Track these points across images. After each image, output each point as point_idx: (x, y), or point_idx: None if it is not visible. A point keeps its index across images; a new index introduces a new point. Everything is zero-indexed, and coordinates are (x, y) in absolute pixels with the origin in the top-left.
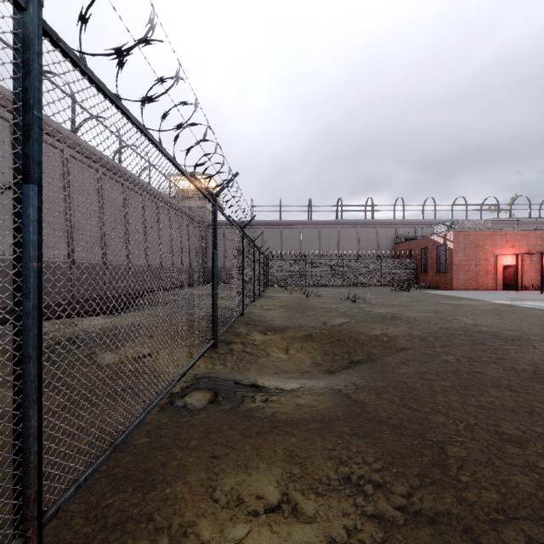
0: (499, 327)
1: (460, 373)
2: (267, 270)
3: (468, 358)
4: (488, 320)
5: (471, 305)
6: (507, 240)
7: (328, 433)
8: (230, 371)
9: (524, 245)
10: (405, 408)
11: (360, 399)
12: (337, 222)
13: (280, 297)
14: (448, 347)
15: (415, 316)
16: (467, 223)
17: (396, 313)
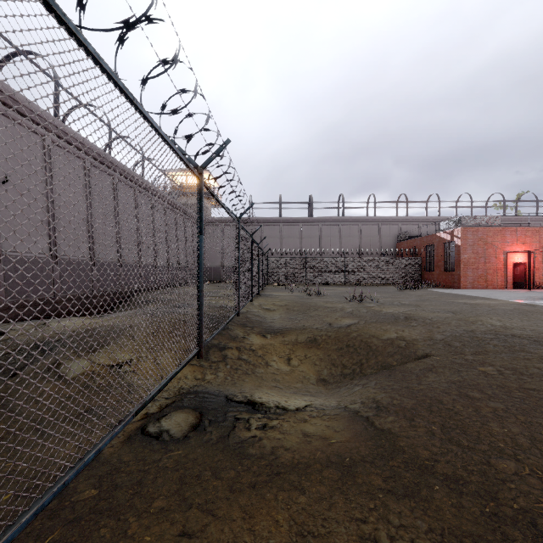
0: (534, 330)
1: (509, 390)
2: (266, 268)
3: (512, 369)
4: (516, 321)
5: (488, 305)
6: (517, 236)
7: (352, 488)
8: (223, 382)
9: (536, 241)
10: (452, 444)
11: (387, 427)
12: (339, 219)
13: (280, 296)
14: (481, 354)
15: (431, 317)
16: (475, 218)
17: (409, 313)
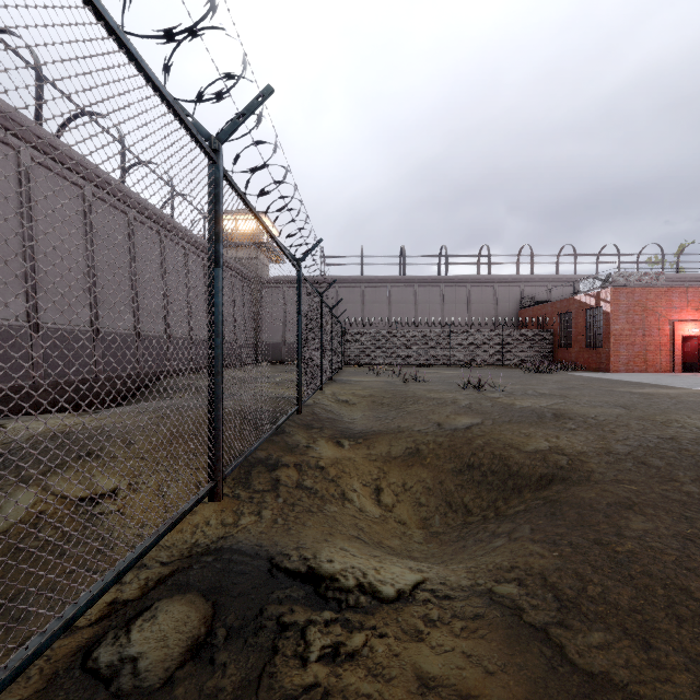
0: None
1: None
2: (343, 344)
3: None
4: None
5: (667, 395)
6: (688, 299)
7: None
8: (268, 526)
9: None
10: None
11: (599, 665)
12: (440, 278)
13: (362, 383)
14: None
15: (595, 414)
16: (630, 275)
17: (557, 408)
